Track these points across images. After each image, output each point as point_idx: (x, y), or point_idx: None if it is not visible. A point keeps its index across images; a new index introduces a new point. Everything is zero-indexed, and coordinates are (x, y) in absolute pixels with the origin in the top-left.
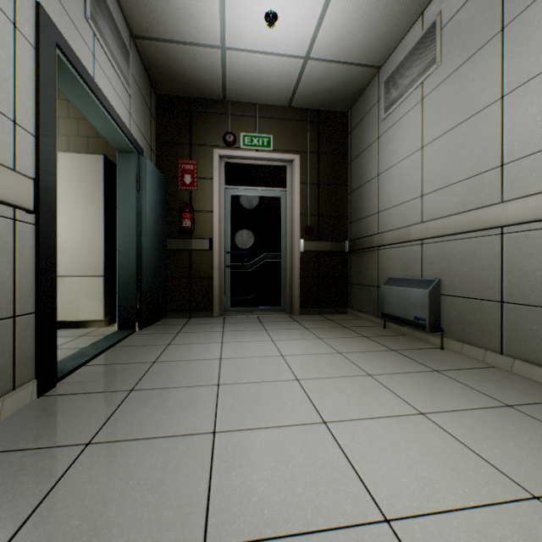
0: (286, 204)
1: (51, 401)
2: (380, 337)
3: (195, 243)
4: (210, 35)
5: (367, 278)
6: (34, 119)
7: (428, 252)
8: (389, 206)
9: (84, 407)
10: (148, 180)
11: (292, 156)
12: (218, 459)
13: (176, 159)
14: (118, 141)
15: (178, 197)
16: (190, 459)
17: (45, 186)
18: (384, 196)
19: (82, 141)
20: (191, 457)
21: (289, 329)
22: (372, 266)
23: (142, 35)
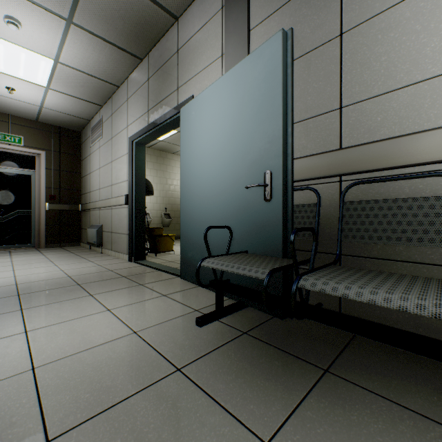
0: (36, 180)
1: None
2: (81, 252)
3: None
4: None
5: (87, 225)
6: None
7: (101, 214)
8: (93, 190)
9: None
10: None
11: (40, 151)
12: None
13: None
14: None
15: None
16: None
17: None
18: (92, 185)
19: None
20: None
21: (28, 254)
22: (89, 219)
23: None
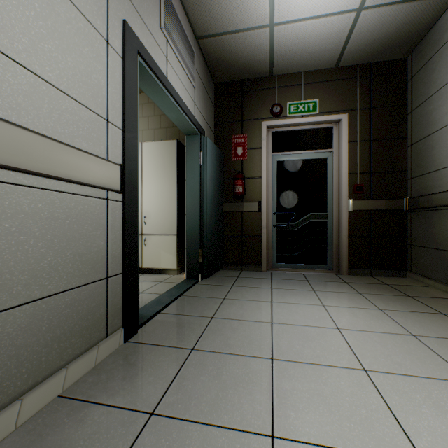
0: (332, 164)
1: (132, 349)
2: None
3: (245, 206)
4: (259, 17)
5: (438, 240)
6: (122, 116)
7: None
8: None
9: (154, 362)
10: (208, 156)
11: (339, 116)
12: None
13: (230, 135)
14: (185, 126)
15: (231, 167)
16: None
17: (129, 170)
18: None
19: (163, 132)
20: None
21: (339, 293)
22: (445, 227)
23: (203, 35)
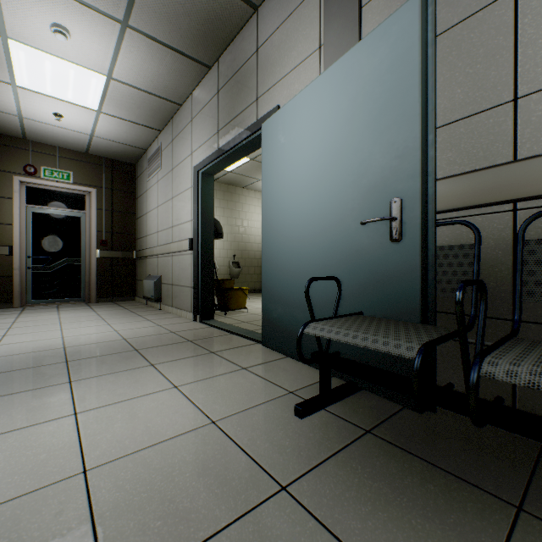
0: (86, 222)
1: None
2: (136, 308)
3: None
4: (8, 110)
5: (143, 276)
6: None
7: (159, 262)
8: (150, 234)
9: None
10: None
11: (90, 189)
12: (6, 338)
13: None
14: None
15: None
16: None
17: None
18: (148, 227)
19: None
20: None
21: (78, 309)
22: (145, 268)
23: None
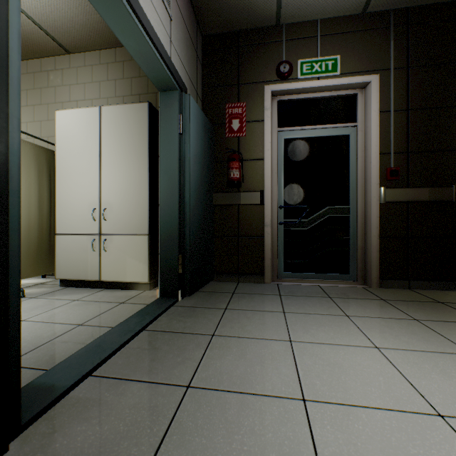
0: (357, 143)
1: None
2: None
3: (243, 197)
4: None
5: None
6: None
7: None
8: None
9: None
10: (192, 122)
11: (367, 77)
12: None
13: (223, 104)
14: (156, 71)
15: (225, 146)
16: None
17: None
18: None
19: (134, 100)
20: None
21: (386, 319)
22: None
23: None
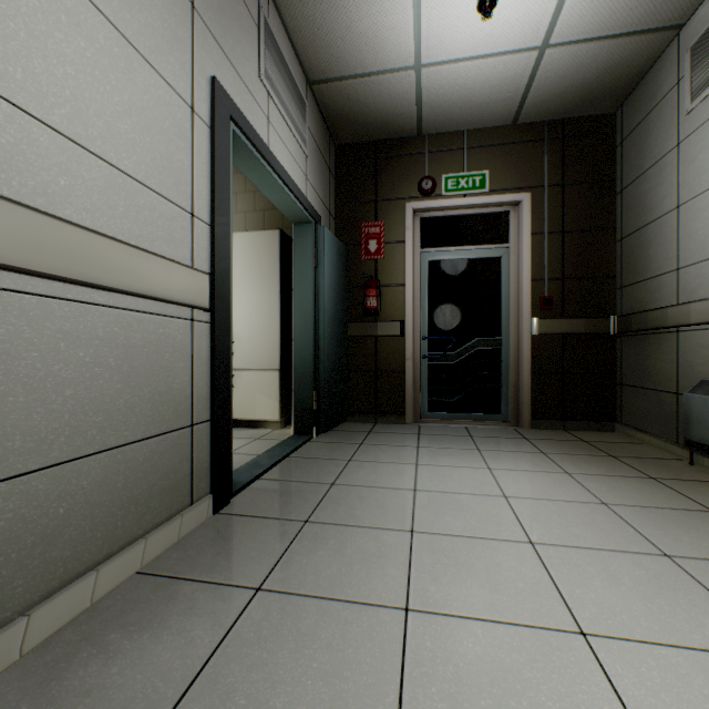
0: (509, 266)
1: (225, 522)
2: (683, 482)
3: (381, 327)
4: (400, 56)
5: (655, 377)
6: (210, 207)
7: None
8: (702, 257)
9: (256, 536)
10: (326, 254)
11: (519, 195)
12: (412, 657)
13: (359, 222)
14: (293, 211)
15: (361, 270)
16: (373, 645)
17: (220, 280)
18: (691, 242)
19: (258, 216)
20: (376, 643)
21: (514, 452)
22: (664, 358)
23: (319, 78)
